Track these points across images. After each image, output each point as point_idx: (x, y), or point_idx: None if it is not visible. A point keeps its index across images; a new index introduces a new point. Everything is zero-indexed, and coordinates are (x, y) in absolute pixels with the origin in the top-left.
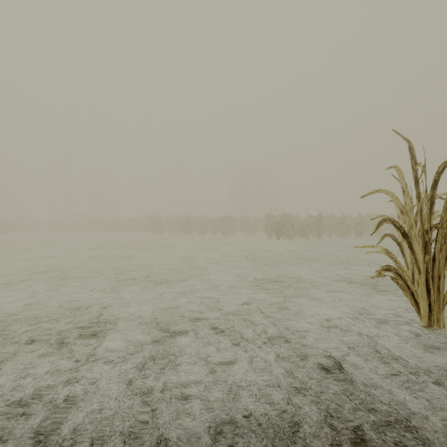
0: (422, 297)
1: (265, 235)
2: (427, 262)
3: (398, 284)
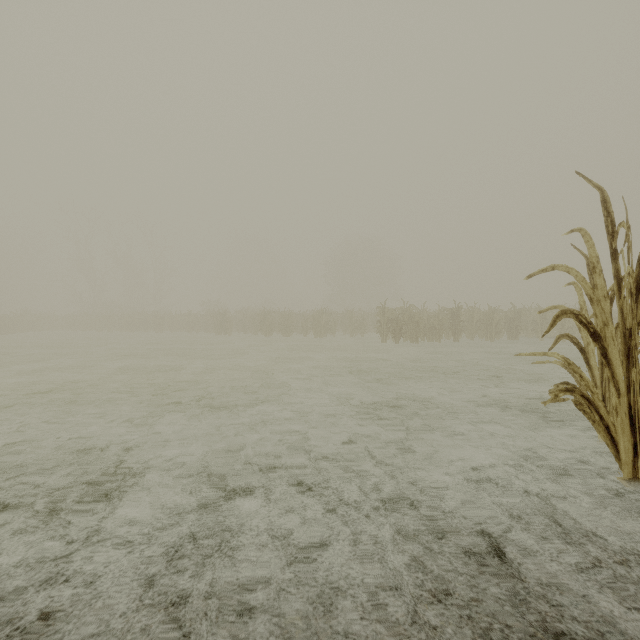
0: (622, 433)
1: (377, 337)
2: (630, 378)
3: (585, 413)
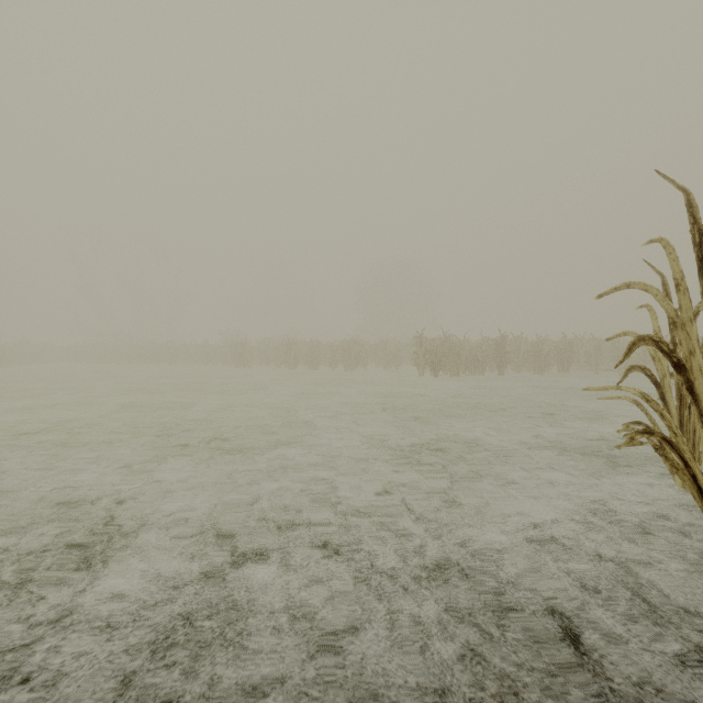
0: None
1: (413, 370)
2: None
3: (667, 459)
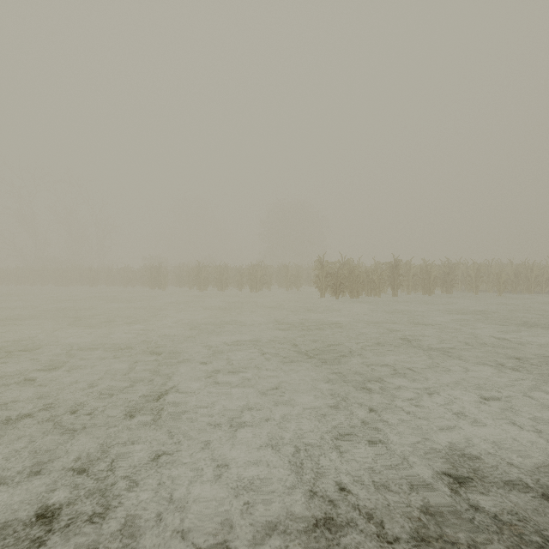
0: None
1: (312, 291)
2: None
3: None
